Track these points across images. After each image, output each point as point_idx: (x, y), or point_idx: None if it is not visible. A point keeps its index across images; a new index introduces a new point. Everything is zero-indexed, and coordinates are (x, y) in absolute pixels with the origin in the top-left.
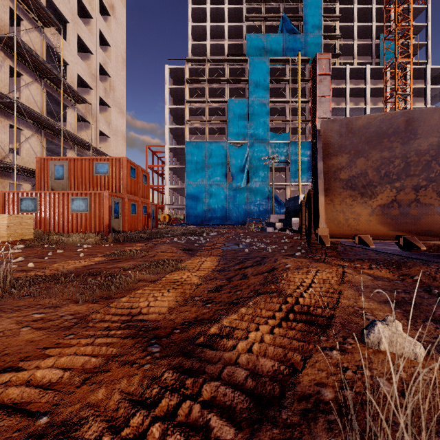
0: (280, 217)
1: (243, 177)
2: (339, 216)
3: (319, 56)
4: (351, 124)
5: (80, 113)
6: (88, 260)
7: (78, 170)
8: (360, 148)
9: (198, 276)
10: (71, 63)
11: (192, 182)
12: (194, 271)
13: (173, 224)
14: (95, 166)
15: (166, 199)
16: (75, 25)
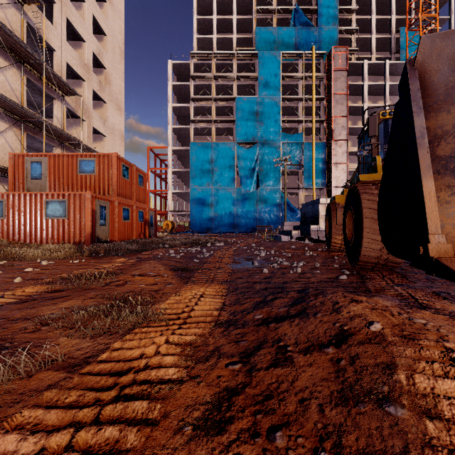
0: (296, 224)
1: (252, 180)
2: None
3: (335, 50)
4: None
5: (69, 106)
6: (11, 292)
7: (59, 168)
8: None
9: (182, 343)
10: (58, 49)
11: (198, 186)
12: (175, 330)
13: (177, 232)
14: (80, 163)
15: (169, 205)
16: (63, 7)
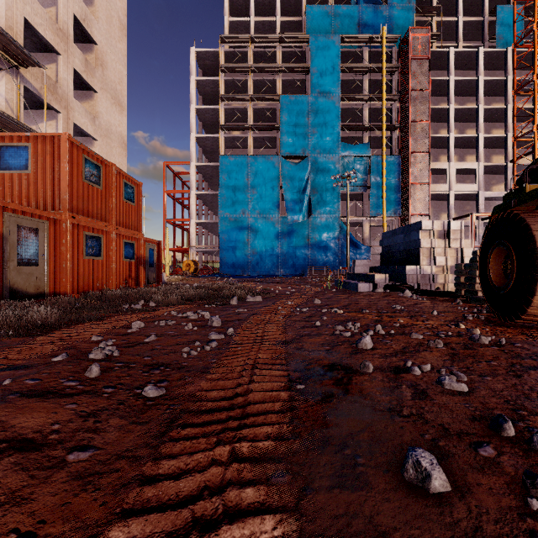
0: (373, 264)
1: (302, 206)
2: None
3: (412, 32)
4: None
5: (30, 86)
6: None
7: None
8: None
9: None
10: None
11: (229, 214)
12: None
13: (201, 275)
14: (1, 152)
15: (192, 239)
16: None
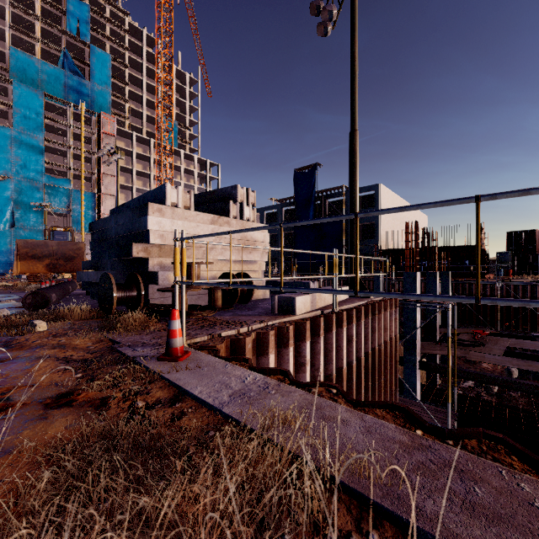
0: None
1: (4, 218)
2: (31, 268)
3: (104, 115)
4: (27, 241)
5: None
6: None
7: None
8: (33, 247)
9: None
10: None
11: None
12: None
13: None
14: None
15: None
16: None
